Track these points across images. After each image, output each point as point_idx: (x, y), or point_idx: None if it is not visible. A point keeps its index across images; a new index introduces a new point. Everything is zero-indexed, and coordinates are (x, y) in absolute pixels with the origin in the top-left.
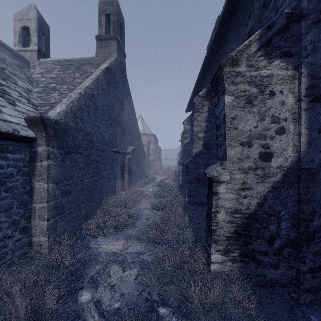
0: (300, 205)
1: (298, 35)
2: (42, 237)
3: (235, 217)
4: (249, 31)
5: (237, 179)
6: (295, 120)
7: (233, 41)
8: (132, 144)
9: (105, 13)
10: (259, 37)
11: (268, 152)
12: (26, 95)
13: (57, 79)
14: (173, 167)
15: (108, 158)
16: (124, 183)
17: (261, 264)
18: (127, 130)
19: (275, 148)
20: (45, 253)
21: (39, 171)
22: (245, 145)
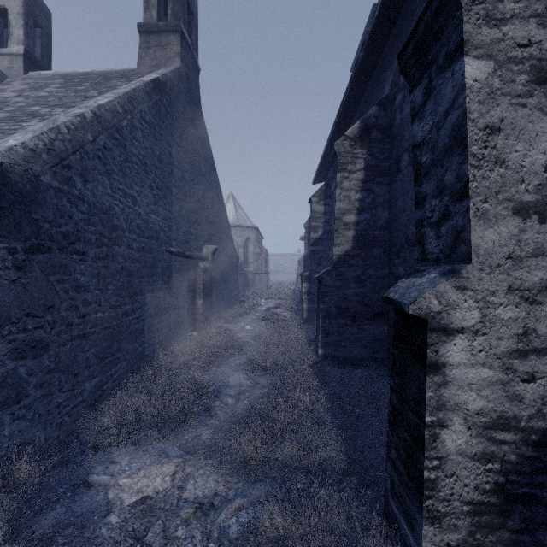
0: None
1: None
2: None
3: (498, 443)
4: None
5: (504, 322)
6: None
7: None
8: (212, 240)
9: None
10: None
11: None
12: None
13: (48, 100)
14: (290, 285)
15: (157, 267)
16: (195, 317)
17: None
18: (203, 213)
19: None
20: None
21: None
22: (530, 215)
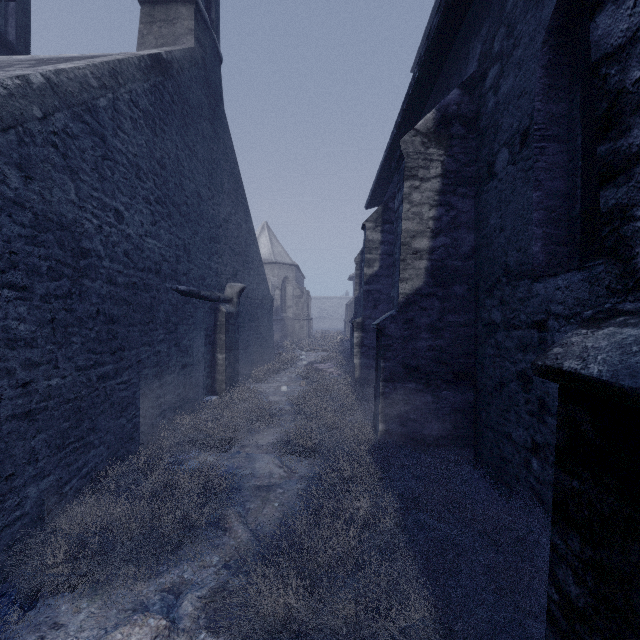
0: None
1: None
2: None
3: None
4: None
5: None
6: None
7: None
8: (239, 278)
9: None
10: None
11: None
12: None
13: None
14: (337, 334)
15: (158, 310)
16: (215, 376)
17: None
18: (226, 242)
19: None
20: None
21: None
22: None
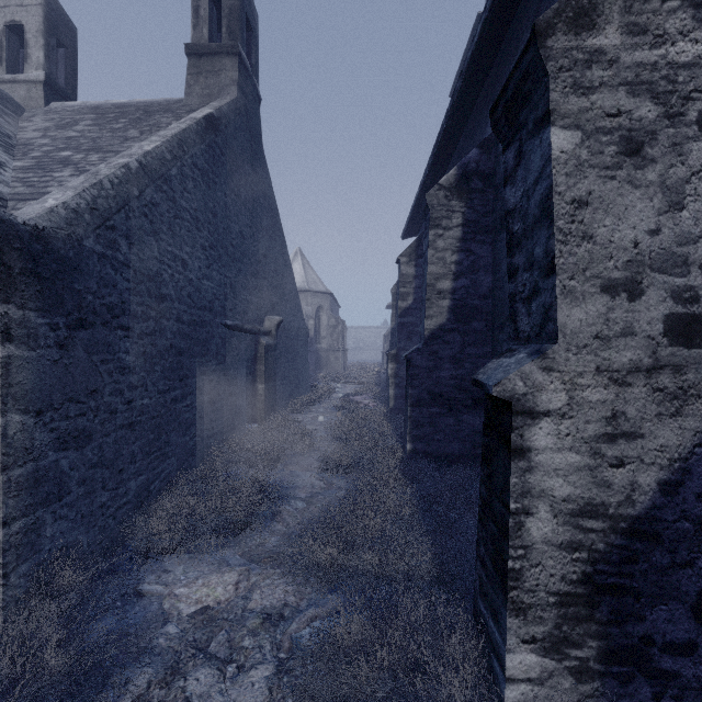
0: None
1: None
2: None
3: (586, 531)
4: None
5: (592, 405)
6: None
7: None
8: (276, 310)
9: None
10: None
11: (694, 314)
12: None
13: (80, 142)
14: (374, 366)
15: (211, 344)
16: (255, 405)
17: (672, 686)
18: (265, 276)
19: None
20: None
21: None
22: (619, 292)
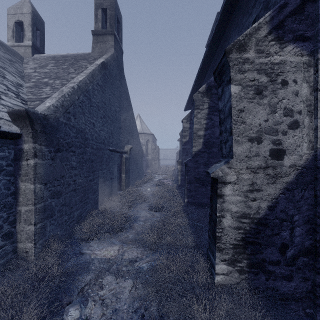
0: (316, 209)
1: (313, 17)
2: (28, 243)
3: (243, 223)
4: (253, 20)
5: (245, 180)
6: (310, 112)
7: (235, 33)
8: (129, 142)
9: (102, 7)
10: (269, 19)
11: (279, 149)
12: (15, 89)
13: (51, 74)
14: (172, 167)
15: (104, 157)
16: (121, 183)
17: (272, 276)
18: (125, 128)
19: (287, 144)
20: (31, 261)
21: (25, 170)
22: (254, 141)
